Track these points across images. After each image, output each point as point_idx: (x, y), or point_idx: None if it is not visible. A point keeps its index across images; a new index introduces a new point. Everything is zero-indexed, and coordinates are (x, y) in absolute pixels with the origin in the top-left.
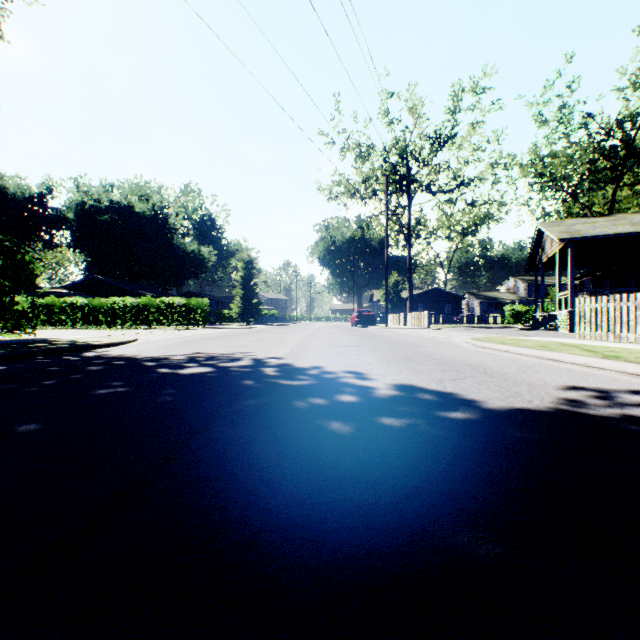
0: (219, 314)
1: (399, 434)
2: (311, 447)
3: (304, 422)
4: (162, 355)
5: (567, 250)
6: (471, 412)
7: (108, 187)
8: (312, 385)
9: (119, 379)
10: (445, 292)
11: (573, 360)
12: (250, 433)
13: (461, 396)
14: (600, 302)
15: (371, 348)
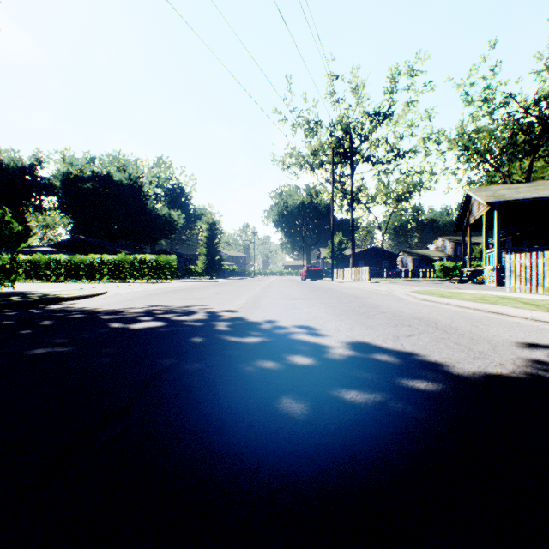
0: (187, 269)
1: (366, 418)
2: (253, 443)
3: (249, 397)
4: (122, 308)
5: (493, 212)
6: (443, 381)
7: (90, 159)
8: (262, 343)
9: (65, 335)
10: (382, 250)
11: (518, 313)
12: (179, 416)
13: (423, 357)
14: (529, 258)
15: (320, 301)
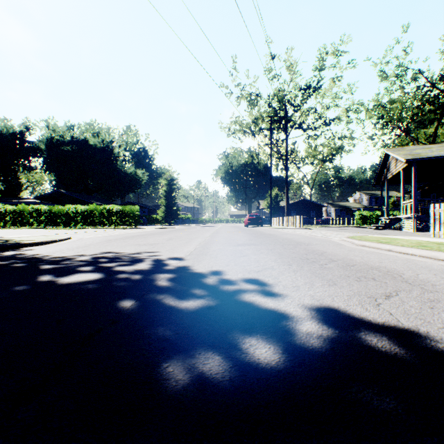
0: (150, 218)
1: None
2: None
3: None
4: (72, 255)
5: (409, 169)
6: None
7: (70, 127)
8: (208, 310)
9: None
10: (311, 202)
11: None
12: None
13: None
14: None
15: (266, 247)
